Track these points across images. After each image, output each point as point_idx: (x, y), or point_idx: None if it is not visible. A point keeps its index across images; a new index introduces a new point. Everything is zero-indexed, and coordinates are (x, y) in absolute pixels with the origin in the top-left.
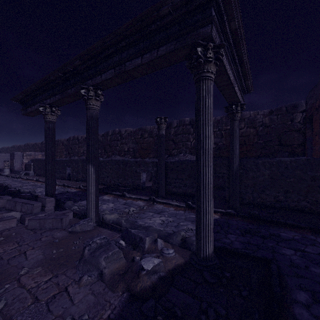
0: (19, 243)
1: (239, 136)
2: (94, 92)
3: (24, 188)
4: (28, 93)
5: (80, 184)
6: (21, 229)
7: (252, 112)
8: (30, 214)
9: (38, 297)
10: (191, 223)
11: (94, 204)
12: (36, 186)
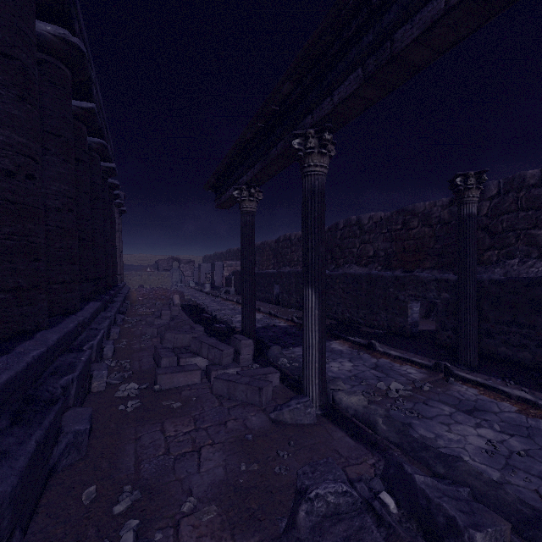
0: (196, 422)
1: None
2: (316, 140)
3: (221, 313)
4: (220, 172)
5: (293, 313)
6: (205, 390)
7: None
8: (218, 365)
9: None
10: None
11: (317, 370)
12: (235, 312)
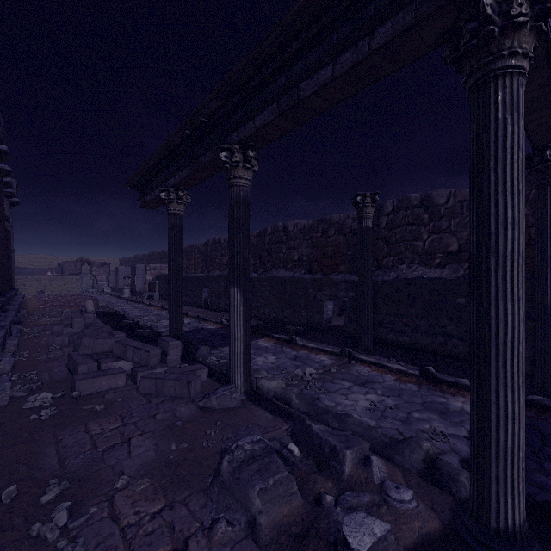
0: (123, 419)
1: None
2: (241, 155)
3: (145, 320)
4: (145, 172)
5: (222, 316)
6: (131, 391)
7: None
8: (144, 366)
9: None
10: (438, 416)
11: (242, 360)
12: (160, 317)
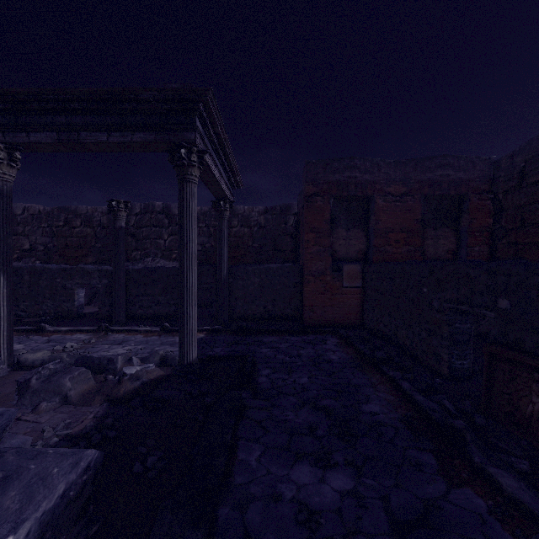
0: None
1: (232, 236)
2: (6, 153)
3: None
4: None
5: None
6: None
7: (246, 207)
8: None
9: None
10: (170, 346)
11: (6, 337)
12: None
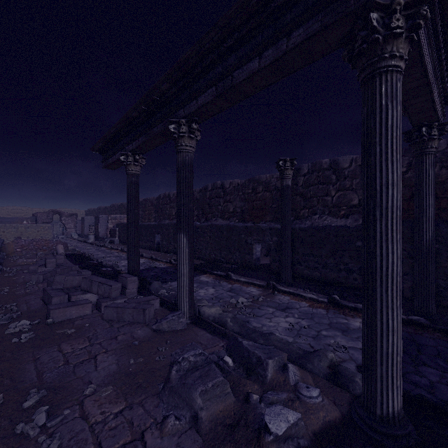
0: (90, 340)
1: None
2: (187, 127)
3: (107, 260)
4: (108, 139)
5: (171, 257)
6: (96, 318)
7: None
8: (107, 298)
9: (103, 443)
10: (341, 333)
11: (187, 291)
12: (120, 258)
